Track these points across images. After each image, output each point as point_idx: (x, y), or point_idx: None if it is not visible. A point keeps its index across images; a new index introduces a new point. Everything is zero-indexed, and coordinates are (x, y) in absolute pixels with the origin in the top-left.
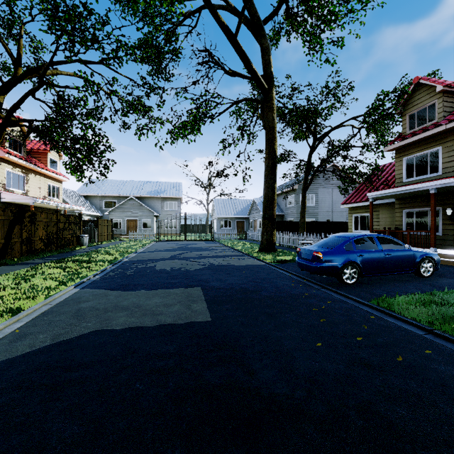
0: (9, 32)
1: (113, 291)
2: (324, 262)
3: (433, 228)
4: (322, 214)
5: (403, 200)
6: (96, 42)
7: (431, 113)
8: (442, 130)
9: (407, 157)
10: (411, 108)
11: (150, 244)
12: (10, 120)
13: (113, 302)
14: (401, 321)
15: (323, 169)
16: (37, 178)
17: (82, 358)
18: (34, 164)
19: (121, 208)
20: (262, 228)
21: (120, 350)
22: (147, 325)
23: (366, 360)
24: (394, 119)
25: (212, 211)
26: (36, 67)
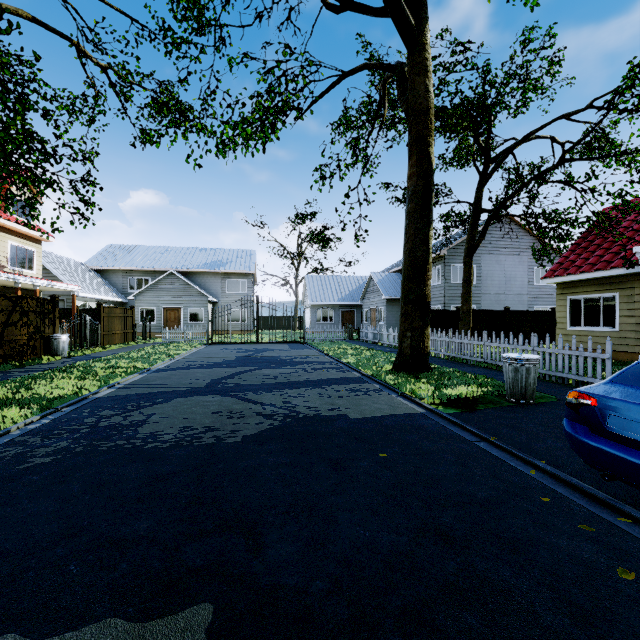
0: None
1: None
2: None
3: None
4: (487, 298)
5: None
6: None
7: None
8: None
9: None
10: None
11: (191, 350)
12: None
13: None
14: None
15: (507, 213)
16: None
17: None
18: None
19: (155, 290)
20: (402, 322)
21: None
22: None
23: None
24: None
25: (303, 294)
26: None
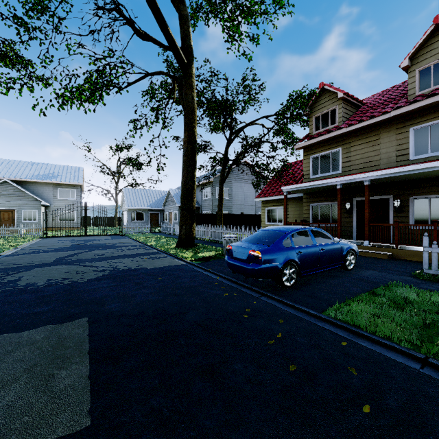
0: None
1: None
2: (263, 263)
3: (340, 220)
4: (235, 207)
5: (310, 195)
6: None
7: (333, 117)
8: (343, 132)
9: (313, 155)
10: (316, 111)
11: (30, 242)
12: None
13: None
14: (378, 345)
15: (240, 163)
16: None
17: None
18: None
19: None
20: (181, 220)
21: None
22: None
23: None
24: (302, 120)
25: (122, 201)
26: None
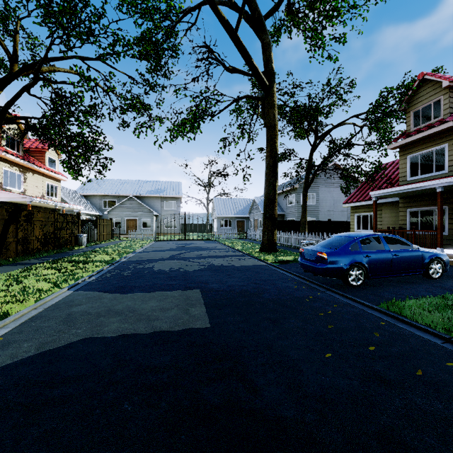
0: (5, 28)
1: (107, 293)
2: (329, 263)
3: (440, 227)
4: (323, 213)
5: (408, 199)
6: (92, 35)
7: (437, 109)
8: (448, 126)
9: (411, 154)
10: (415, 105)
11: (149, 244)
12: (6, 117)
13: (107, 306)
14: (414, 328)
15: (325, 168)
16: (35, 177)
17: (67, 371)
18: (32, 162)
19: (121, 208)
20: (263, 227)
21: (110, 361)
22: (141, 332)
23: (382, 375)
24: (397, 116)
25: (212, 210)
26: (32, 63)
